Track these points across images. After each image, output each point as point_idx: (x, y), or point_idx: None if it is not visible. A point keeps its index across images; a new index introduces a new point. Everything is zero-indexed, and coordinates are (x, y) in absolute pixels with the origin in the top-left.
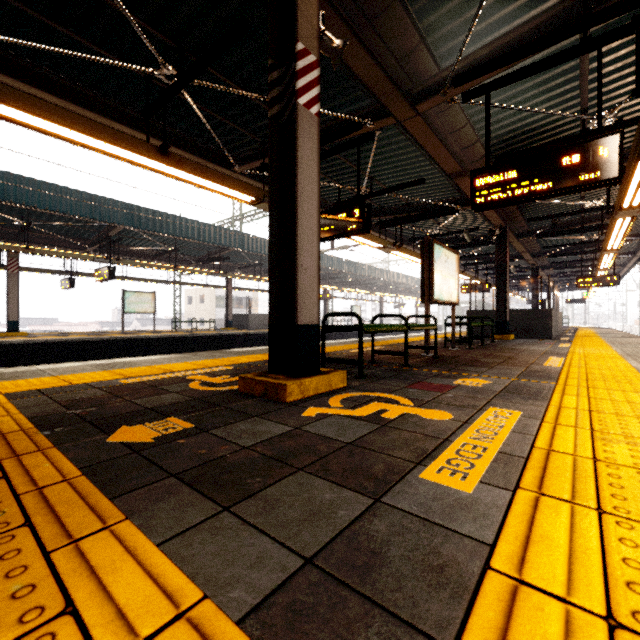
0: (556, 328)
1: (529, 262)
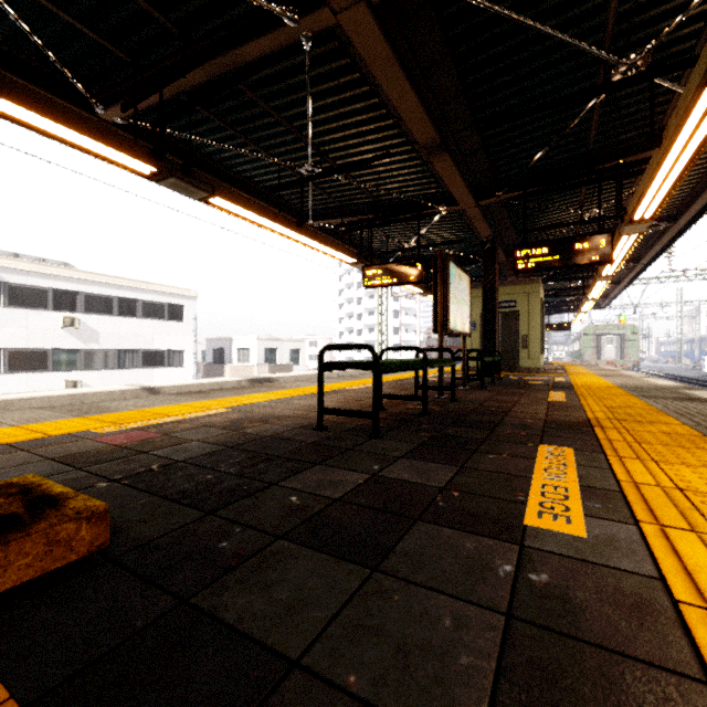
0: None
1: None
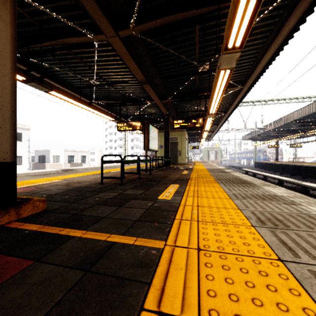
0: None
1: None
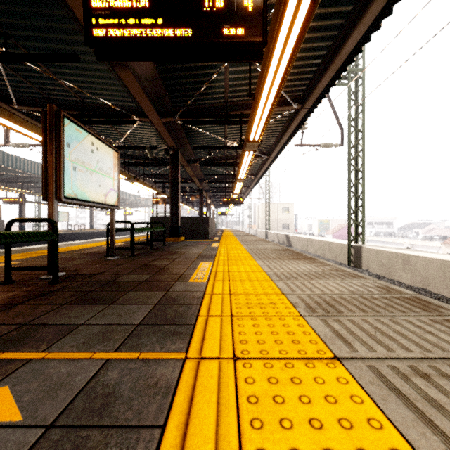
0: (212, 231)
1: (197, 185)
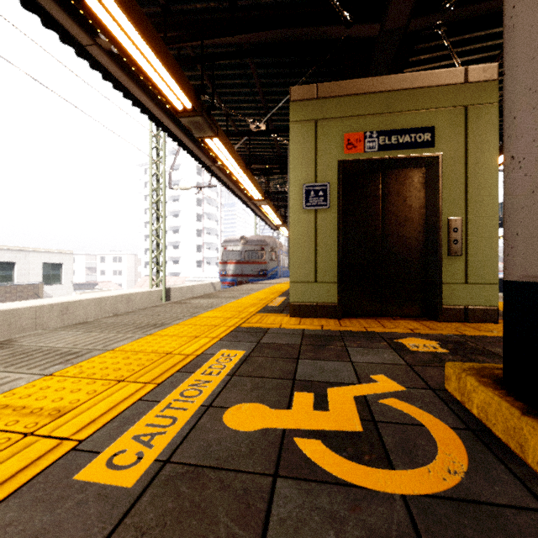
0: None
1: None
